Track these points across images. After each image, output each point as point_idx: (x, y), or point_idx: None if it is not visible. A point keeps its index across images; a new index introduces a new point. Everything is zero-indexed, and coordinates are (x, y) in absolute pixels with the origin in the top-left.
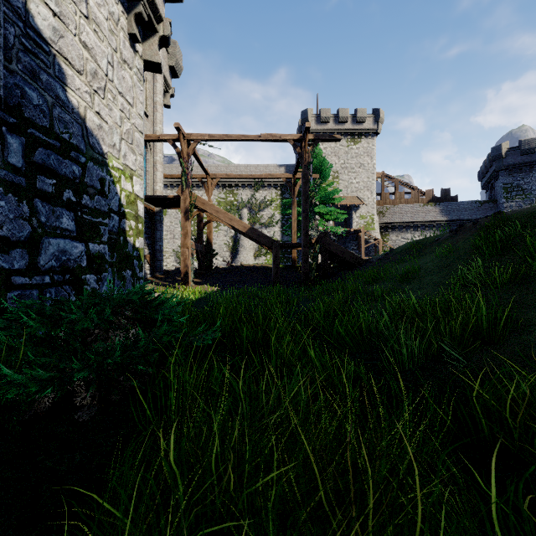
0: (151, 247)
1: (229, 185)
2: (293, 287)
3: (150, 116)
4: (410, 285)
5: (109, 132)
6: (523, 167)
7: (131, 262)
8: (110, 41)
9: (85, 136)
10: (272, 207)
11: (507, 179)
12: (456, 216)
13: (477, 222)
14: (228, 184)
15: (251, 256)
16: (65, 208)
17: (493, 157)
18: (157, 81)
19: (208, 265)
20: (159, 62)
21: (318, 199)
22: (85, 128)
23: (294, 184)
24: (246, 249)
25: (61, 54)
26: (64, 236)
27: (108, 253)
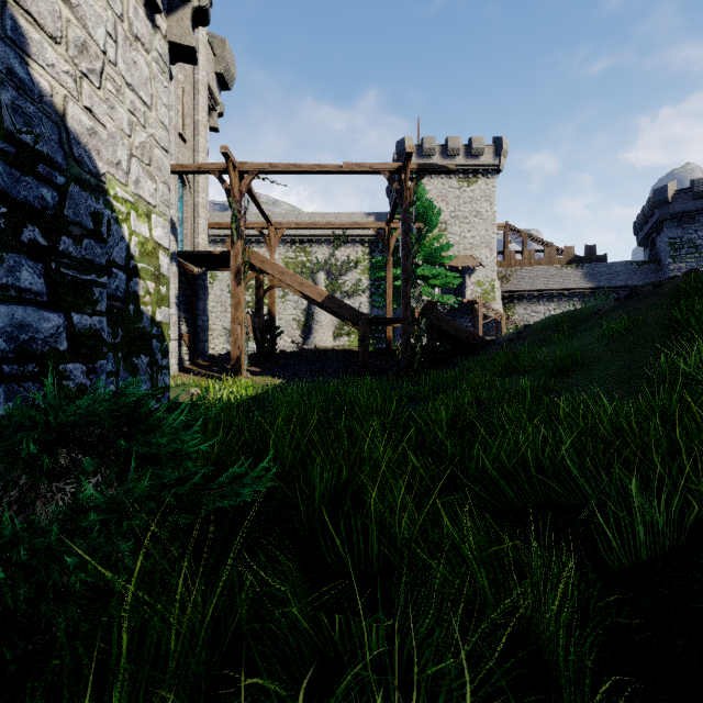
0: (190, 323)
1: (299, 240)
2: (389, 379)
3: (189, 142)
4: (571, 378)
5: (109, 142)
6: (697, 215)
7: (147, 344)
8: (112, 2)
9: (64, 142)
10: (358, 270)
11: (675, 232)
12: (606, 282)
13: (660, 285)
14: (298, 239)
15: (330, 336)
16: (26, 255)
17: (656, 202)
18: (200, 93)
19: (269, 347)
20: (192, 46)
21: (421, 258)
22: (64, 130)
23: (388, 236)
24: (323, 327)
25: (18, 3)
26: (23, 301)
27: (107, 329)
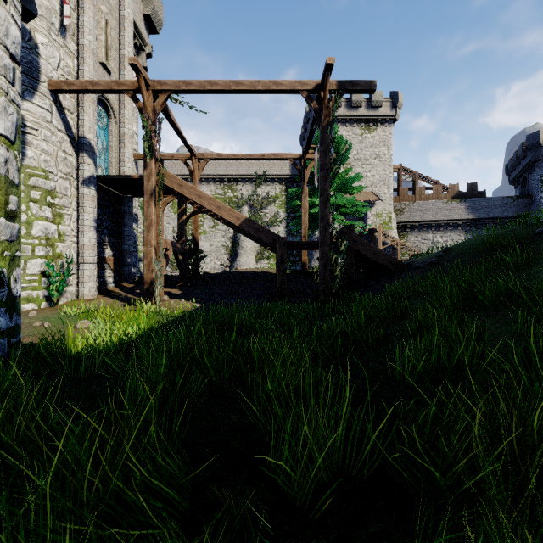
0: (116, 247)
1: (227, 179)
2: (307, 304)
3: (114, 74)
4: None
5: None
6: None
7: None
8: None
9: None
10: (276, 204)
11: None
12: (485, 214)
13: None
14: (226, 178)
15: (252, 259)
16: None
17: (529, 145)
18: (125, 29)
19: (193, 270)
20: None
21: (334, 188)
22: None
23: (304, 166)
24: (247, 252)
25: None
26: None
27: None
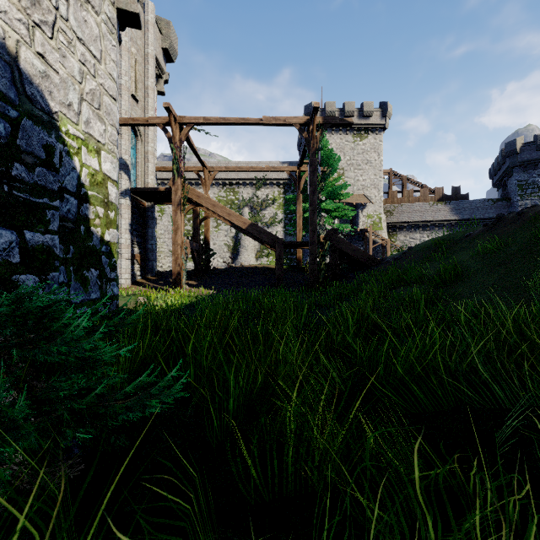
0: (141, 246)
1: (229, 183)
2: (299, 290)
3: (140, 102)
4: (455, 288)
5: (61, 86)
6: (539, 163)
7: (97, 259)
8: None
9: (16, 81)
10: (275, 206)
11: (522, 176)
12: (468, 215)
13: (523, 212)
14: (228, 182)
15: (253, 257)
16: None
17: (507, 152)
18: (149, 63)
19: (205, 265)
20: (136, 12)
21: (325, 195)
22: (16, 70)
23: (299, 177)
24: (247, 250)
25: None
26: None
27: (59, 246)
